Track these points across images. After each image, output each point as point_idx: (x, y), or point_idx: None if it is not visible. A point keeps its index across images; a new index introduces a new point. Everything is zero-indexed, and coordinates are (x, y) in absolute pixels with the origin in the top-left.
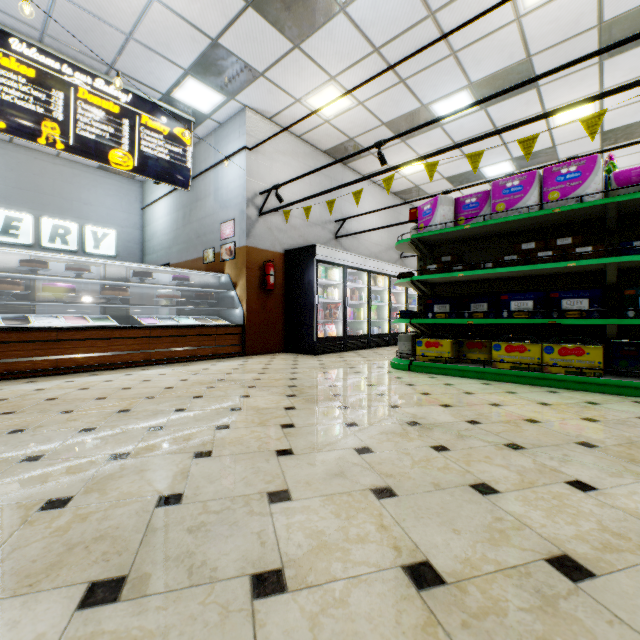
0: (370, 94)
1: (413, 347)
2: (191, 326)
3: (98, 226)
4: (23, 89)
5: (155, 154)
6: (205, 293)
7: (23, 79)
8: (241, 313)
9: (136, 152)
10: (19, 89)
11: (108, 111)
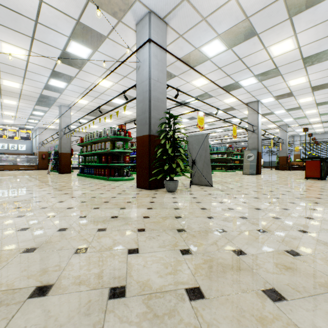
0: (56, 126)
1: None
2: (26, 165)
3: (22, 144)
4: (0, 132)
5: (23, 136)
6: (31, 159)
7: (0, 130)
8: (38, 163)
9: (20, 136)
10: (0, 132)
11: (14, 131)
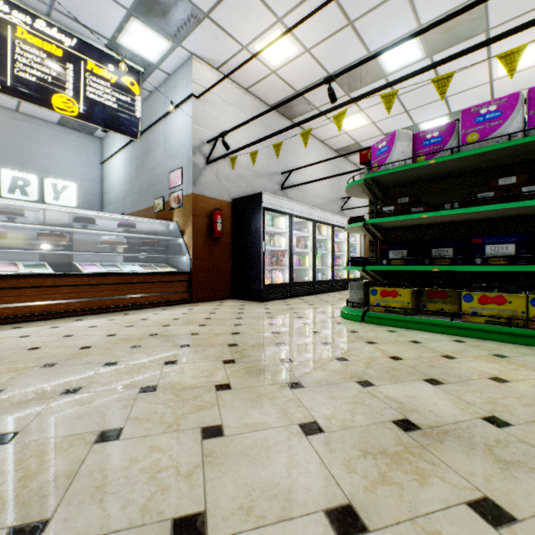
0: (317, 39)
1: (364, 295)
2: (134, 273)
3: (58, 179)
4: None
5: (102, 101)
6: (151, 240)
7: None
8: (188, 260)
9: (81, 98)
10: None
11: (50, 54)
